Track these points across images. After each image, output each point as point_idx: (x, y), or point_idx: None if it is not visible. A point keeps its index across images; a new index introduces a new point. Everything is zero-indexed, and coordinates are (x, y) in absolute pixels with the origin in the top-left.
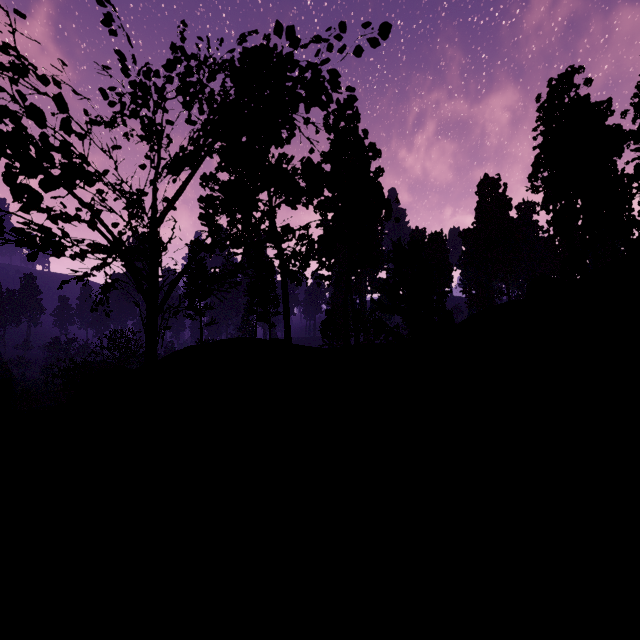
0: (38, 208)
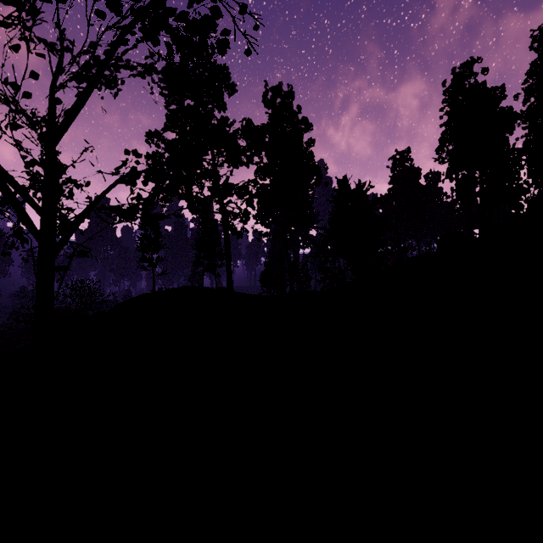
0: None
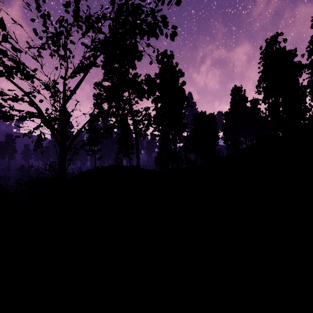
0: (0, 94)
